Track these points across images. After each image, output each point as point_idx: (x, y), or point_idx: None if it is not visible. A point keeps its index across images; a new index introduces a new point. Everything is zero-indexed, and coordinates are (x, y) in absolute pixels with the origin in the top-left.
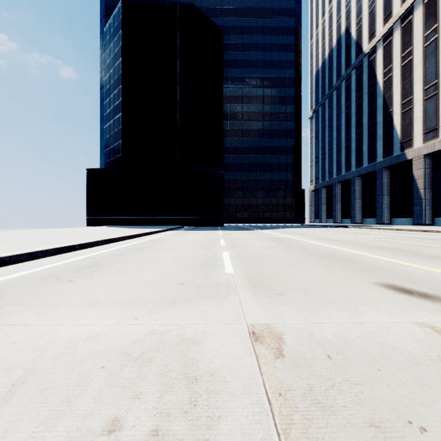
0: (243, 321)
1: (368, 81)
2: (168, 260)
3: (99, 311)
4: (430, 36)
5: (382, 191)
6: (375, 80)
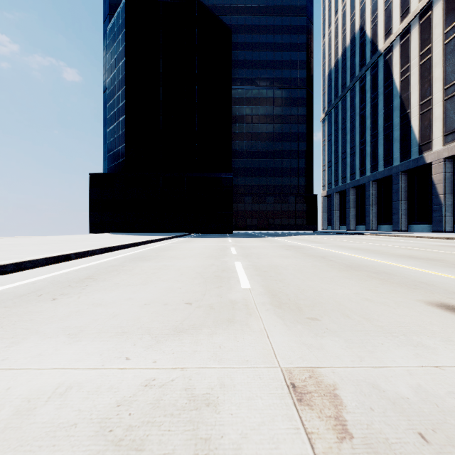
0: (275, 363)
1: (384, 81)
2: (173, 271)
3: (79, 345)
4: (450, 32)
5: (399, 197)
6: (392, 80)
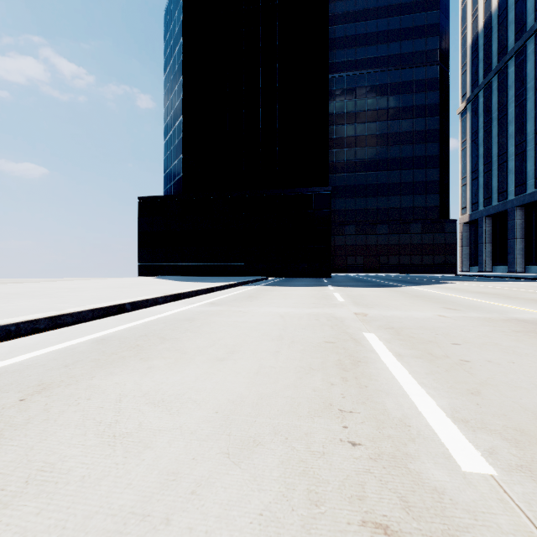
0: None
1: None
2: None
3: None
4: None
5: None
6: None
